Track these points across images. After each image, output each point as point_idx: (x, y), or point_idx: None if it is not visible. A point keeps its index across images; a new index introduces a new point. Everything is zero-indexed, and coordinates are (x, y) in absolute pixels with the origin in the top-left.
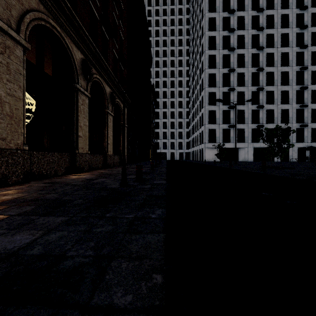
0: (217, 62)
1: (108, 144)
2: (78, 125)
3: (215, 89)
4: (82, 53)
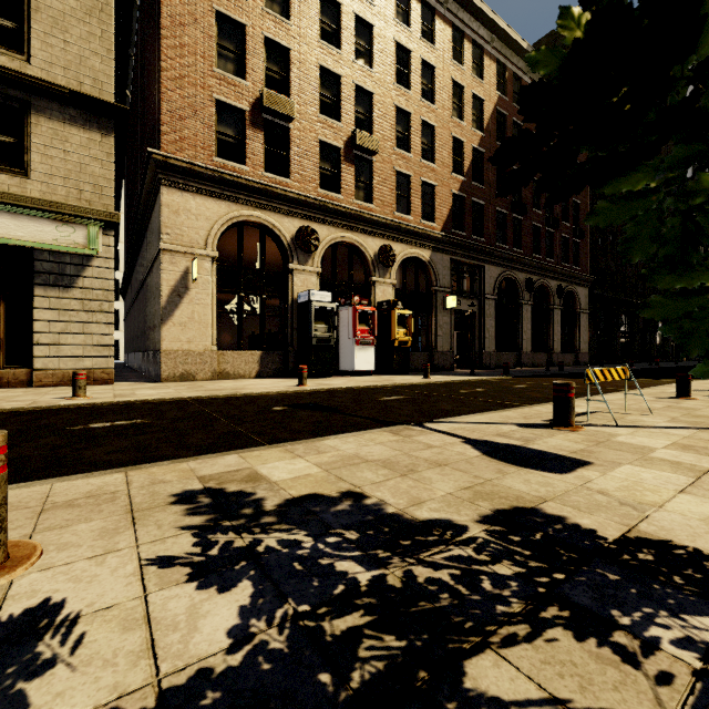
0: None
1: (554, 341)
2: (522, 331)
3: None
4: (526, 272)
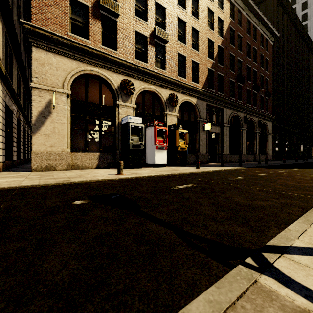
0: None
1: (256, 149)
2: (242, 143)
3: None
4: (244, 113)
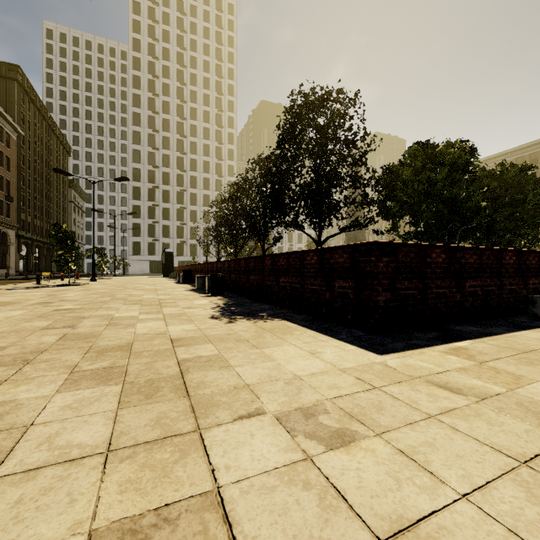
0: (143, 176)
1: None
2: None
3: (139, 202)
4: None
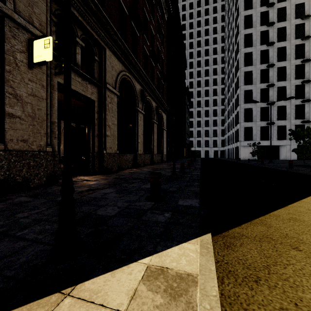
0: (254, 59)
1: (154, 146)
2: (138, 135)
3: (251, 86)
4: (140, 85)
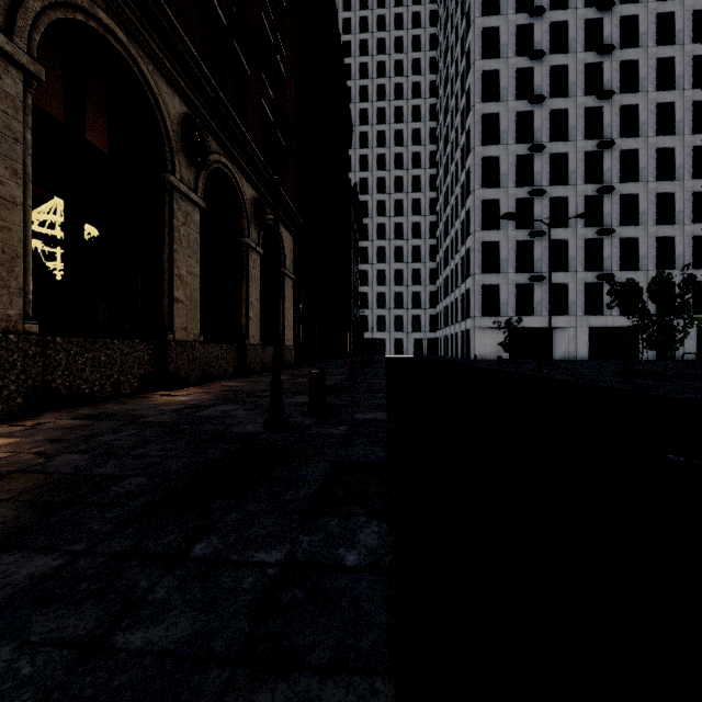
0: (504, 130)
1: (249, 319)
2: (173, 273)
3: (497, 192)
4: (185, 101)
